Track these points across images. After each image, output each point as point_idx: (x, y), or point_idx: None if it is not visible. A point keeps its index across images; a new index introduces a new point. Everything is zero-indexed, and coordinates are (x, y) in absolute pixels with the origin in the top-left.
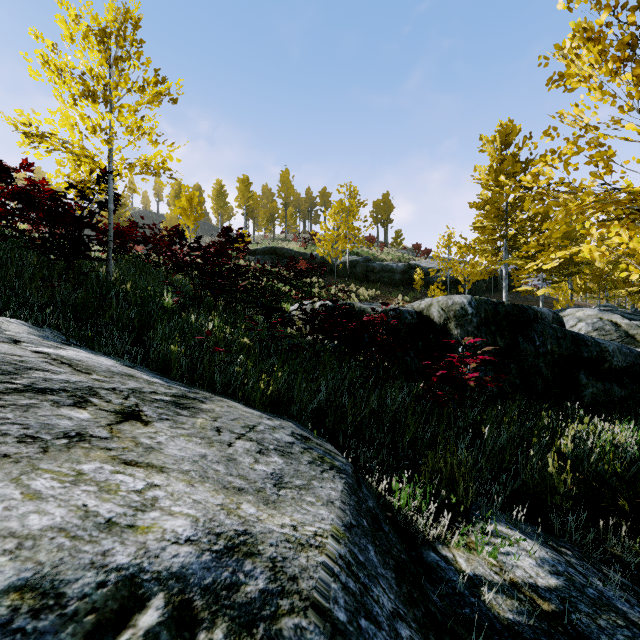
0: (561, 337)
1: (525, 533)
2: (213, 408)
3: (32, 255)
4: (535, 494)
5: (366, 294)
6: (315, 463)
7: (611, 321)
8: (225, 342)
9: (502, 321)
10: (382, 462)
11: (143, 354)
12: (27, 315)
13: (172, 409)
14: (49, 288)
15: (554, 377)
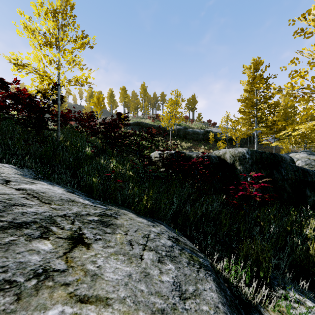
0: (296, 170)
1: (309, 298)
2: (122, 222)
3: (19, 127)
4: (301, 265)
5: (185, 145)
6: (190, 263)
7: (314, 160)
8: (120, 174)
9: (264, 162)
10: (213, 246)
11: (77, 182)
12: (15, 161)
13: (101, 228)
14: (27, 145)
15: (292, 191)
